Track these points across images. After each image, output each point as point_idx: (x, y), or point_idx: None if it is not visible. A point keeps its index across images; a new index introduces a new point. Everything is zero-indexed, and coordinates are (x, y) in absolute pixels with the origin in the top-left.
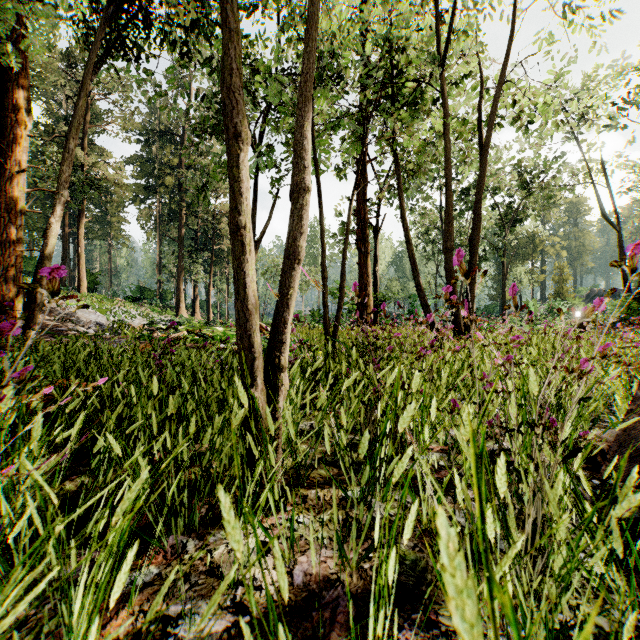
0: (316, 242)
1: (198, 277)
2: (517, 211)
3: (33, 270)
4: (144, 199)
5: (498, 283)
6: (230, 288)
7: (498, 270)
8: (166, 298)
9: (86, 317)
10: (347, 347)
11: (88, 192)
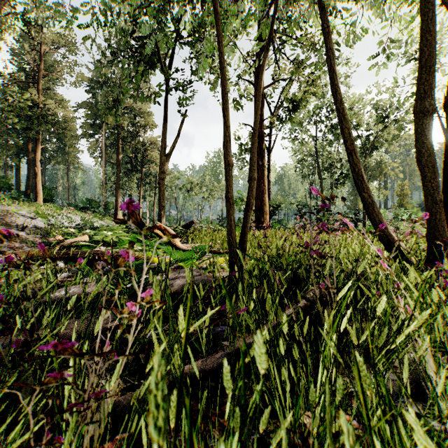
0: (220, 167)
1: (131, 192)
2: (374, 140)
3: (5, 186)
4: (92, 134)
5: (354, 197)
6: (157, 200)
7: (354, 187)
8: (109, 208)
9: (26, 221)
10: (261, 263)
11: (43, 124)
